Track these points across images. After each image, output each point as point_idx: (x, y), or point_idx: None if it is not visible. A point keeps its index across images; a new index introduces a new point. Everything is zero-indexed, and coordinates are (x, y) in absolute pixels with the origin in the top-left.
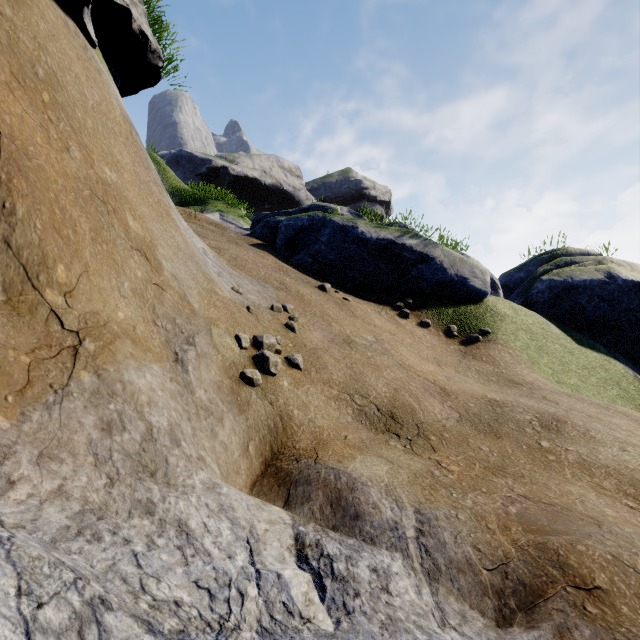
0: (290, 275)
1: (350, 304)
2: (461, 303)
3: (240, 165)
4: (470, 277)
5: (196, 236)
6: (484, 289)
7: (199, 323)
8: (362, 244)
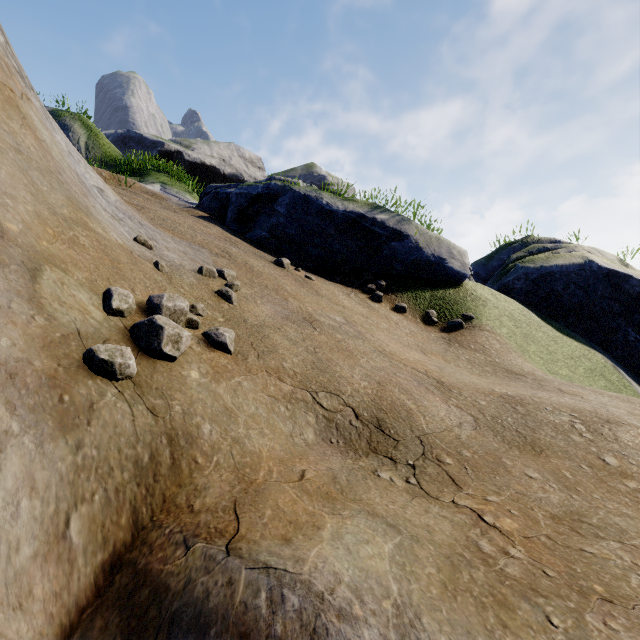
0: (239, 247)
1: (313, 283)
2: (439, 286)
3: (196, 151)
4: (448, 258)
5: (94, 173)
6: (463, 271)
7: (7, 254)
8: (327, 217)
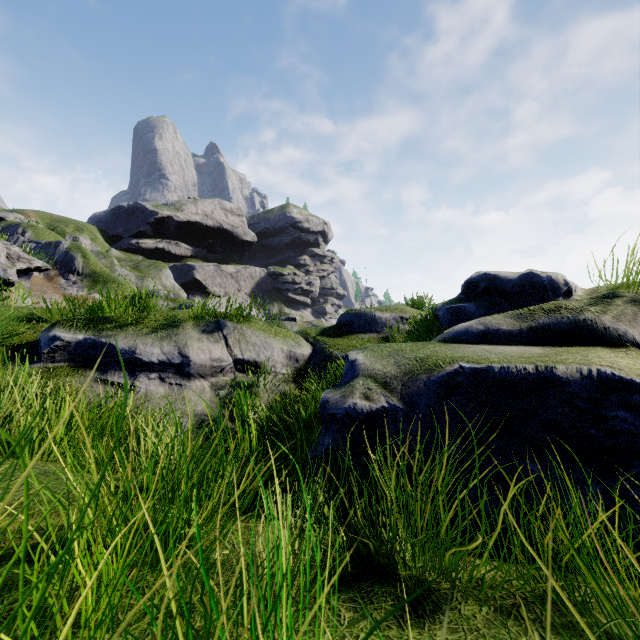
0: None
1: None
2: None
3: (185, 212)
4: None
5: None
6: None
7: None
8: None
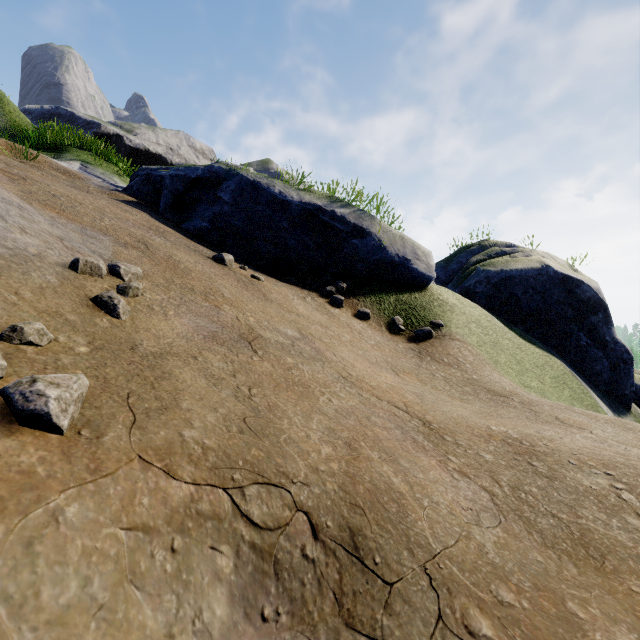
0: (167, 237)
1: (262, 284)
2: (404, 290)
3: (140, 137)
4: (413, 259)
5: None
6: (428, 274)
7: None
8: (280, 207)
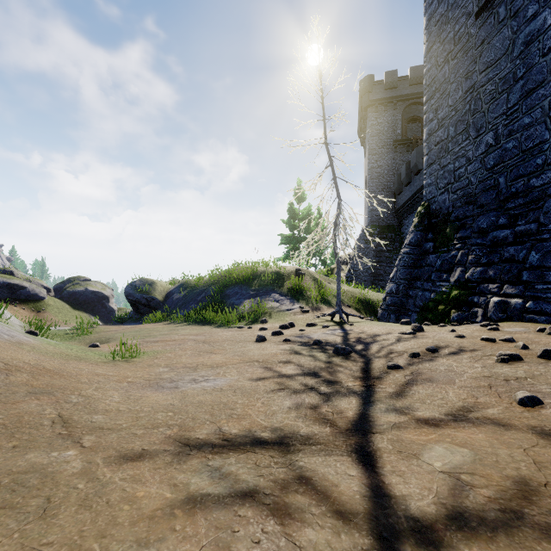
0: None
1: None
2: (36, 301)
3: None
4: (40, 293)
5: None
6: (44, 296)
7: None
8: None
